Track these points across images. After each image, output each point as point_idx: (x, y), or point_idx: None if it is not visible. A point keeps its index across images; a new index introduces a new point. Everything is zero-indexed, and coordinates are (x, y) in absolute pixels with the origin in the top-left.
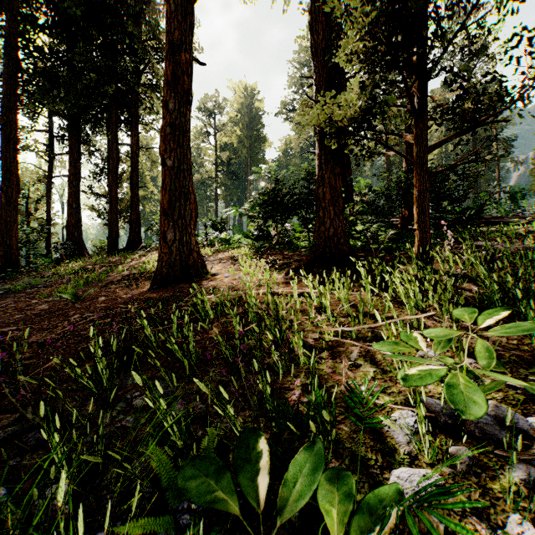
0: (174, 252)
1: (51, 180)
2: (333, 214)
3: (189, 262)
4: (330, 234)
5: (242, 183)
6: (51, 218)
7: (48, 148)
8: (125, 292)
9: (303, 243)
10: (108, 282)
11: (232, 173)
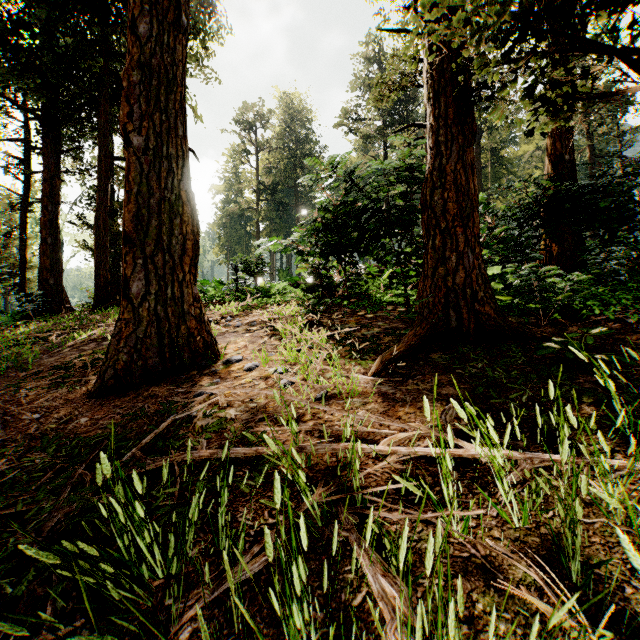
0: (144, 320)
1: (27, 206)
2: (464, 242)
3: (176, 339)
4: (458, 282)
5: (291, 216)
6: (27, 259)
7: (20, 161)
8: (37, 404)
9: (388, 297)
10: (30, 374)
11: (279, 203)
